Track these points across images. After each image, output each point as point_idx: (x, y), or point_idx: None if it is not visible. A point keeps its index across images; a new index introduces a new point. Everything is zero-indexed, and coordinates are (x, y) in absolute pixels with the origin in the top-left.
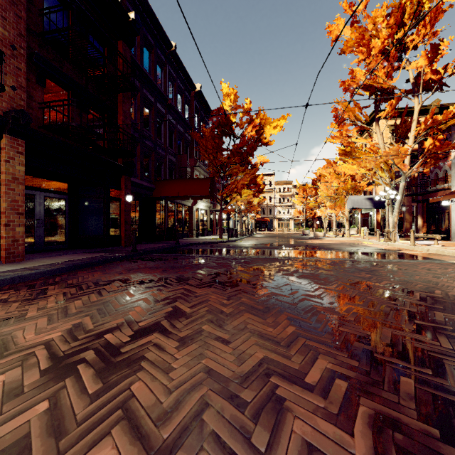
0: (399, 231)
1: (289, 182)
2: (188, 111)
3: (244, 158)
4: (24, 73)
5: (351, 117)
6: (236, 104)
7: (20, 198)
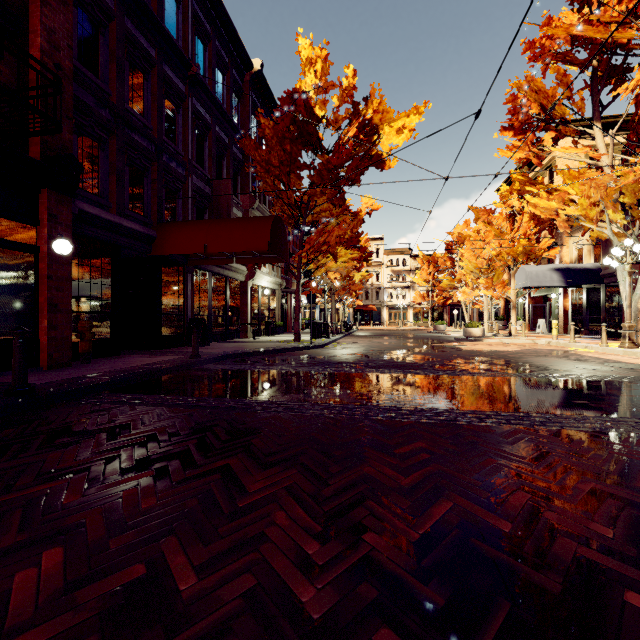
0: (612, 326)
1: (406, 250)
2: (239, 109)
3: (340, 202)
4: None
5: (543, 112)
6: (326, 81)
7: None
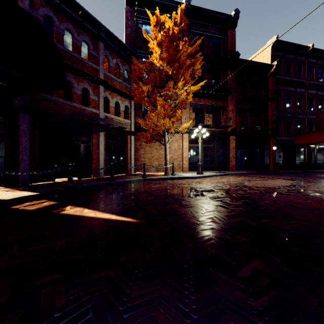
0: None
1: None
2: None
3: None
4: (235, 116)
5: None
6: None
7: (234, 153)
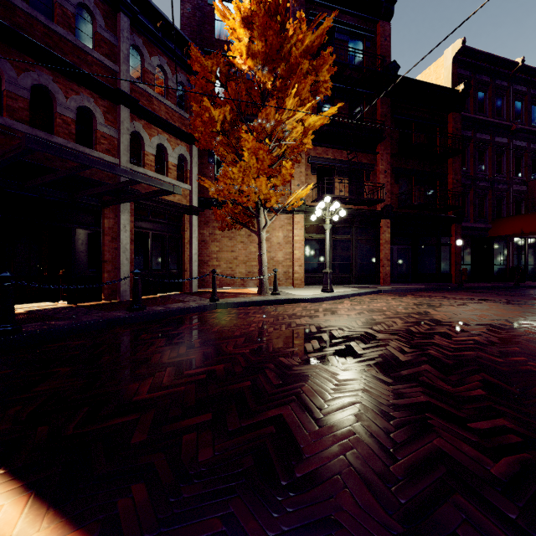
0: None
1: None
2: None
3: None
4: (389, 183)
5: None
6: None
7: (388, 252)
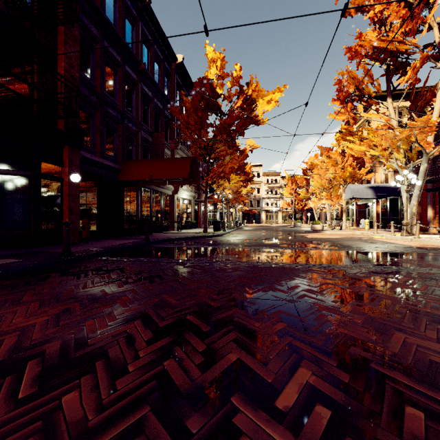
0: None
1: (277, 173)
2: (168, 86)
3: (232, 143)
4: None
5: (358, 90)
6: (223, 72)
7: None
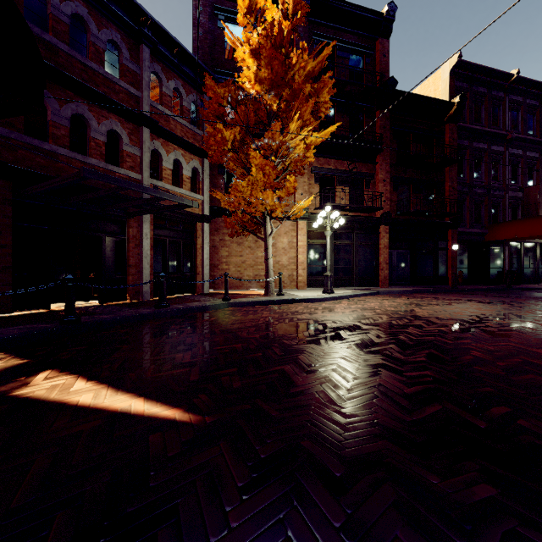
0: None
1: None
2: None
3: None
4: (388, 191)
5: None
6: None
7: (387, 256)
